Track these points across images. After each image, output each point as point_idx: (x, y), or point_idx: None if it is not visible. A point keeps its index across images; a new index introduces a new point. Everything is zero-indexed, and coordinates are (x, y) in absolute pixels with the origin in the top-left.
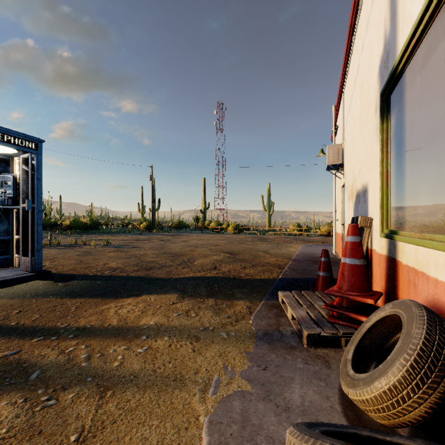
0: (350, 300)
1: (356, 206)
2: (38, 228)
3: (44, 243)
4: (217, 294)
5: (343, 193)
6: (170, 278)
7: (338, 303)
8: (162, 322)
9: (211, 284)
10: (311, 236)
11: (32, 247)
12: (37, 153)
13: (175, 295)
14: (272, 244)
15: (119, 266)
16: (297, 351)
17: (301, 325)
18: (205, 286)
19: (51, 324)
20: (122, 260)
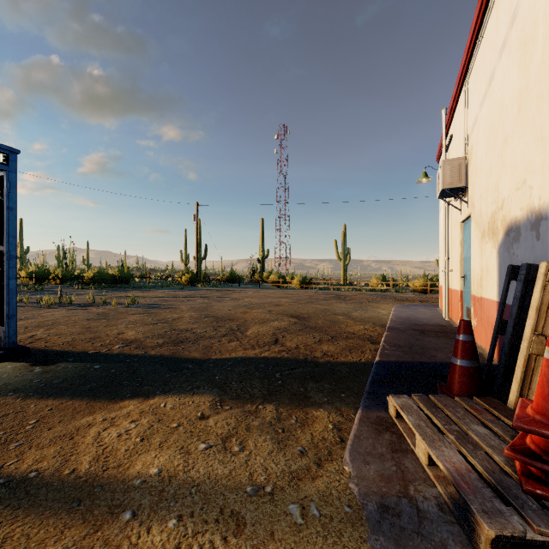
0: None
1: (506, 248)
2: (9, 282)
3: (51, 301)
4: (281, 394)
5: (464, 231)
6: (207, 359)
7: (545, 448)
8: (172, 470)
9: (270, 373)
10: (401, 292)
11: (1, 311)
12: (7, 169)
13: (209, 397)
14: (353, 303)
15: (137, 338)
16: None
17: (469, 503)
18: (260, 376)
19: None
20: (145, 327)
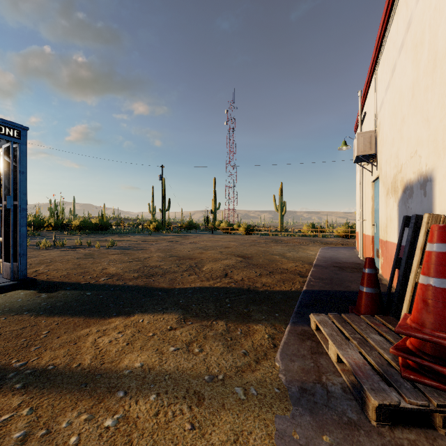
0: (441, 346)
1: (404, 202)
2: (21, 229)
3: (47, 244)
4: (229, 313)
5: (374, 189)
6: (172, 288)
7: (418, 347)
8: (151, 364)
9: (221, 298)
10: (327, 237)
11: (15, 251)
12: (19, 142)
13: (175, 315)
14: (287, 246)
15: (117, 272)
16: (363, 434)
17: (362, 384)
18: (214, 301)
19: (4, 360)
20: (123, 264)
